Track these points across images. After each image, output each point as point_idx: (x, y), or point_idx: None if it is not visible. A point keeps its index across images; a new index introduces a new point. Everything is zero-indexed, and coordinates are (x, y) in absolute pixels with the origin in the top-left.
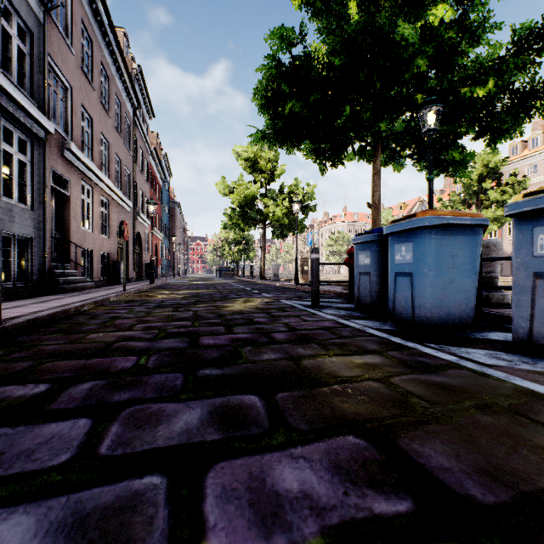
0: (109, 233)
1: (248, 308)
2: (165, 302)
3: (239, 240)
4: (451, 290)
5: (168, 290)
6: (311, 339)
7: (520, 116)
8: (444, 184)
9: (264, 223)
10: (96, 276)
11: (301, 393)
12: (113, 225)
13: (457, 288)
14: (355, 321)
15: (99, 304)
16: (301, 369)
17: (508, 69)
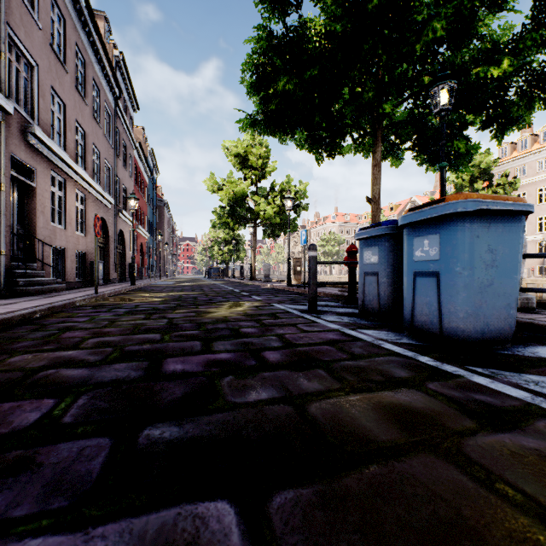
0: (85, 230)
1: (235, 314)
2: (139, 306)
3: (229, 240)
4: (490, 294)
5: (149, 292)
6: (315, 361)
7: (535, 101)
8: (435, 185)
9: (255, 222)
10: (69, 277)
11: (315, 490)
12: (90, 222)
13: (497, 292)
14: (364, 332)
15: (58, 310)
16: (308, 423)
17: (524, 48)
